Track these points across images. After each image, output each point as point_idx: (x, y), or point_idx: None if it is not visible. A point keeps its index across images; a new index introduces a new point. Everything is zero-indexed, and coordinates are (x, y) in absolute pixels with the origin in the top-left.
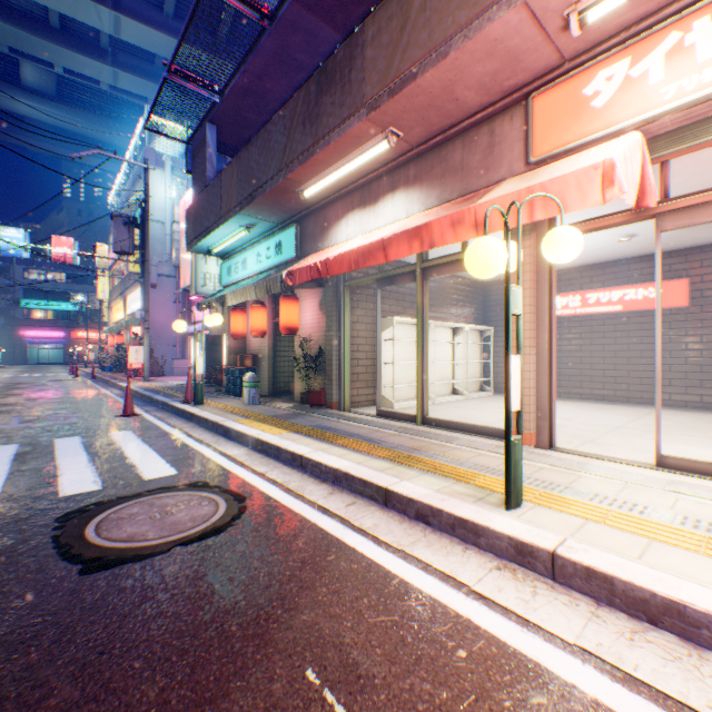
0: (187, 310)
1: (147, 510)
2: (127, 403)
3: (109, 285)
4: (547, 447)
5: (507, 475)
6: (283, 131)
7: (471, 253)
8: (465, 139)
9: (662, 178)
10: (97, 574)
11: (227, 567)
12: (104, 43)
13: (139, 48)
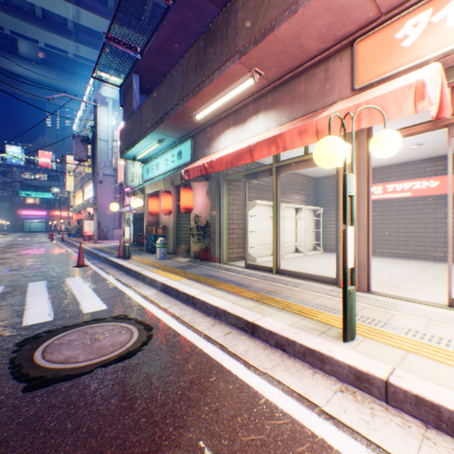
0: (122, 197)
1: (81, 337)
2: (79, 258)
3: (73, 181)
4: (366, 291)
5: (345, 316)
6: (181, 75)
7: (319, 148)
8: (307, 75)
9: (453, 98)
10: (35, 392)
11: (134, 387)
12: (70, 27)
13: (92, 30)
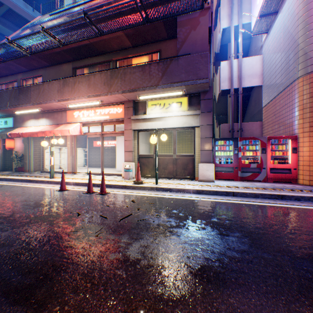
0: None
1: None
2: None
3: None
4: (74, 174)
5: (51, 174)
6: (8, 96)
7: (42, 143)
8: (58, 113)
9: (88, 129)
10: None
11: None
12: None
13: None
